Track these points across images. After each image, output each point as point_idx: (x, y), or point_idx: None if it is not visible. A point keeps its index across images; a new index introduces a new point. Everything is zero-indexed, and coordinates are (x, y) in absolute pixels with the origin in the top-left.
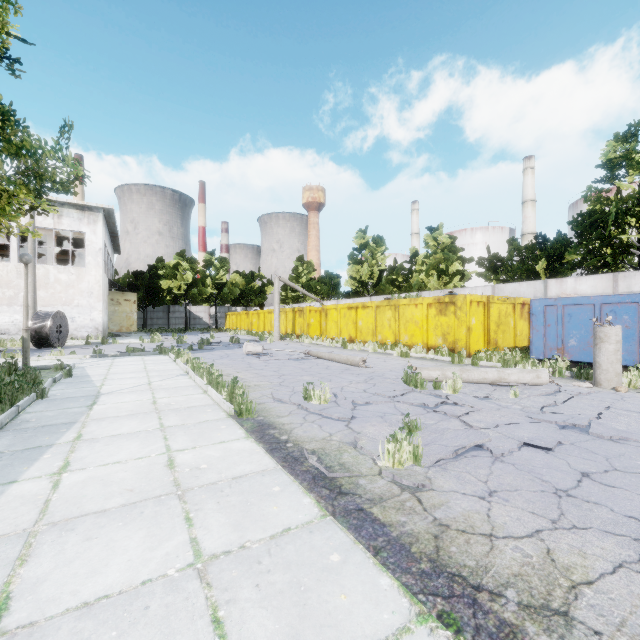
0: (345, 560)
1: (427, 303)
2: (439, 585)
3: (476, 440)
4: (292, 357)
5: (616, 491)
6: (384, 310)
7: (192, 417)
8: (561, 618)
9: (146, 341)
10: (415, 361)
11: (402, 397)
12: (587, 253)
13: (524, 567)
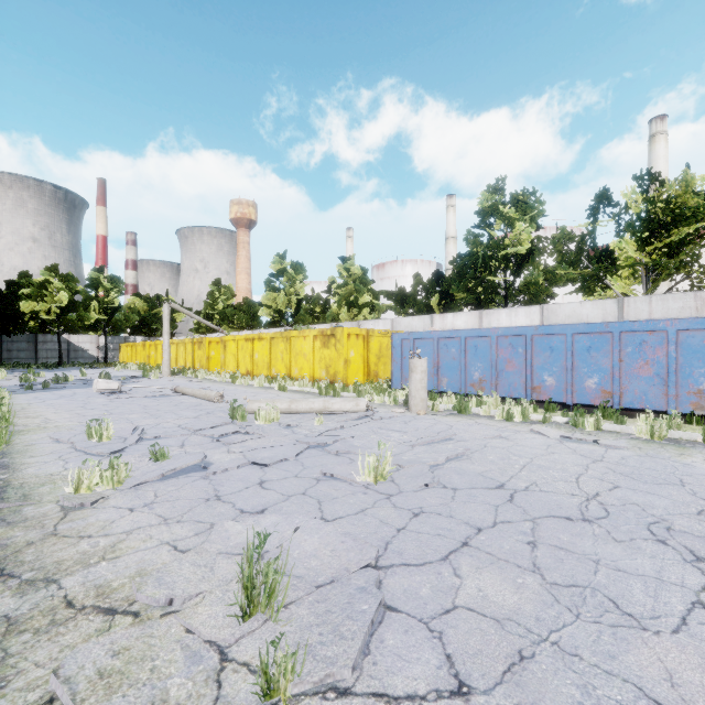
0: None
1: (313, 335)
2: None
3: (189, 462)
4: (154, 394)
5: (264, 492)
6: (278, 342)
7: None
8: (46, 584)
9: None
10: (287, 394)
11: (209, 430)
12: (466, 291)
13: (76, 555)
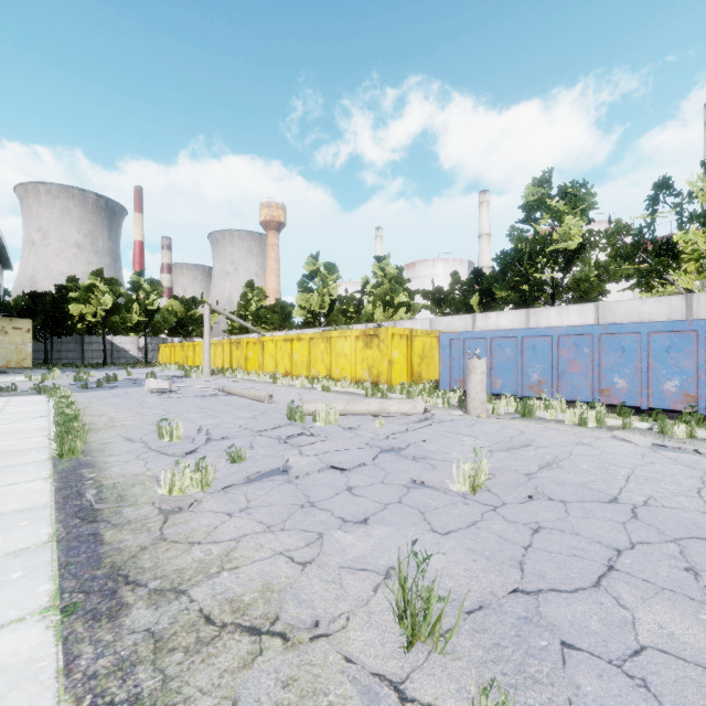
0: (25, 576)
1: (355, 335)
2: (96, 584)
3: (272, 465)
4: (203, 394)
5: (357, 499)
6: (317, 342)
7: (2, 461)
8: (176, 595)
9: (35, 379)
10: (332, 395)
11: (271, 431)
12: (510, 289)
13: (194, 563)
